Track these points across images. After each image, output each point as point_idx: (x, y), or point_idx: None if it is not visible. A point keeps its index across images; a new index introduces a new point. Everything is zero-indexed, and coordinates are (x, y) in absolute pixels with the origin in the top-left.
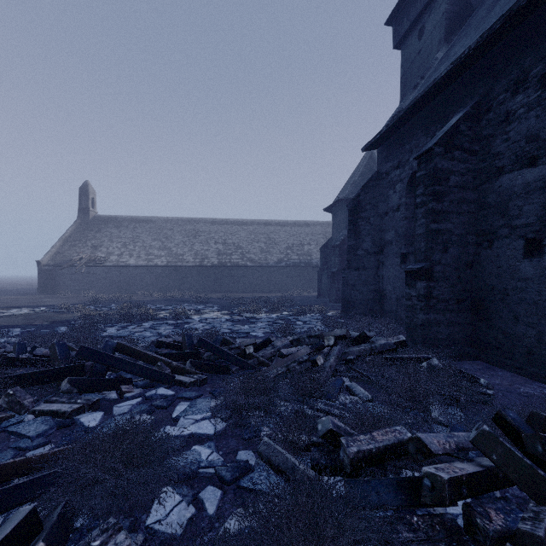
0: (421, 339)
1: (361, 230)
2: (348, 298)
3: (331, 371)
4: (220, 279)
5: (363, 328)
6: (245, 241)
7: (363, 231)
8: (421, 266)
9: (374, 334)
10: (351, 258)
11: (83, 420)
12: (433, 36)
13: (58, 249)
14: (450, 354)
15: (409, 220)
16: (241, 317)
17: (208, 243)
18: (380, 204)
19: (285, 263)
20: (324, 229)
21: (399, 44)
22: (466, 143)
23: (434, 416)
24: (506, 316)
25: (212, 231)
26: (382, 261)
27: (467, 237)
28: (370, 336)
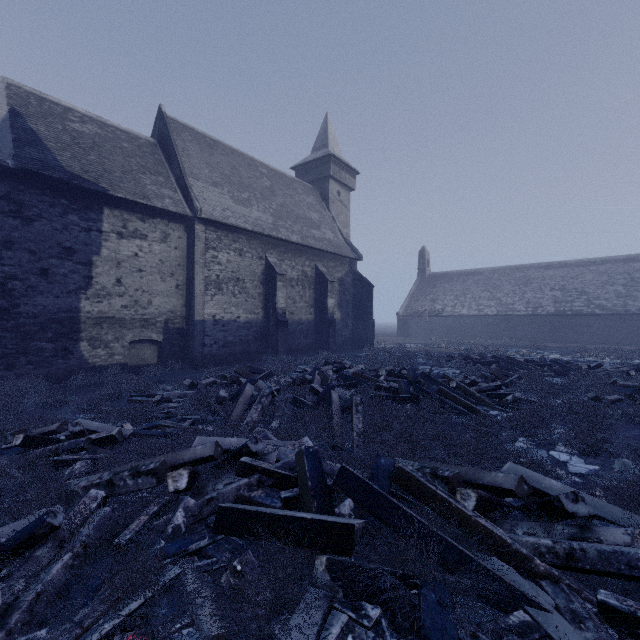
0: None
1: None
2: None
3: None
4: (557, 328)
5: None
6: (592, 285)
7: None
8: None
9: None
10: None
11: None
12: None
13: (407, 303)
14: None
15: None
16: (581, 359)
17: (542, 291)
18: None
19: None
20: None
21: None
22: None
23: None
24: None
25: (545, 277)
26: None
27: None
28: None
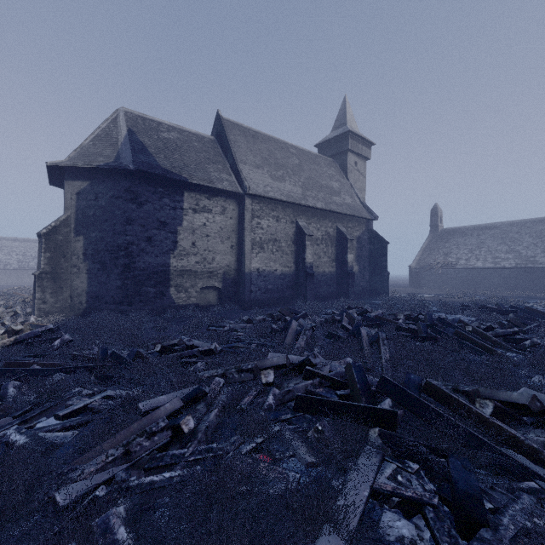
0: None
1: None
2: None
3: None
4: None
5: None
6: None
7: None
8: None
9: None
10: None
11: None
12: None
13: (419, 257)
14: None
15: None
16: None
17: None
18: None
19: None
20: None
21: None
22: None
23: None
24: None
25: None
26: None
27: None
28: None
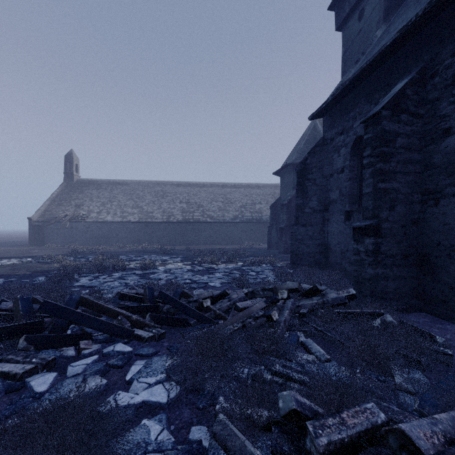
0: (370, 292)
1: (308, 190)
2: (296, 251)
3: (286, 326)
4: (184, 233)
5: (312, 279)
6: (205, 201)
7: (310, 191)
8: (369, 223)
9: (325, 288)
10: (299, 215)
11: (33, 383)
12: (373, 16)
13: (46, 208)
14: (397, 306)
15: (352, 181)
16: (200, 268)
17: (174, 202)
18: (326, 167)
19: (239, 219)
20: (273, 190)
21: (341, 26)
22: (412, 107)
23: (399, 382)
24: (453, 272)
25: (177, 192)
26: (327, 218)
27: (413, 196)
28: (322, 290)
